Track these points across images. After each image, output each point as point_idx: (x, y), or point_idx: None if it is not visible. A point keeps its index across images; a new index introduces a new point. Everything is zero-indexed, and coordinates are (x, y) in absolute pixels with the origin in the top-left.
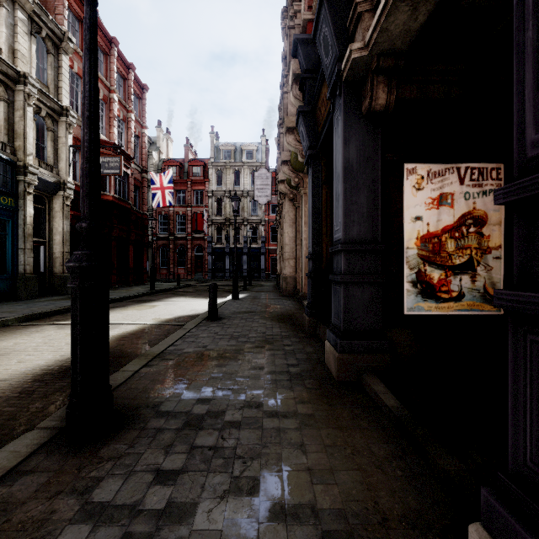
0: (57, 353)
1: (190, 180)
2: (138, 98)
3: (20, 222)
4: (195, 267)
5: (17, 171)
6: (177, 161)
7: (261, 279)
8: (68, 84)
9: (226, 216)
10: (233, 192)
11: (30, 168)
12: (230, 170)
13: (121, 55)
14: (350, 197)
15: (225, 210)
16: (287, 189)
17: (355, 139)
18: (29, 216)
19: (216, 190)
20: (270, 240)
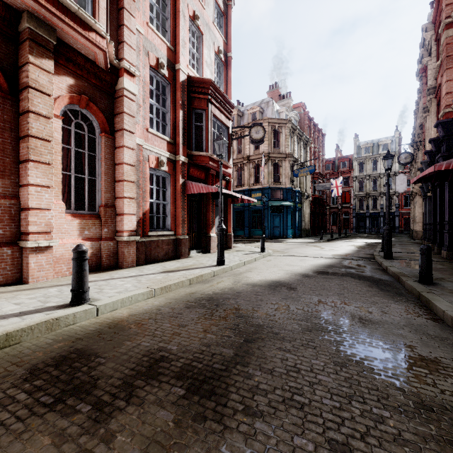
0: (358, 244)
1: (340, 171)
2: (321, 142)
3: (302, 212)
4: (343, 225)
5: (301, 195)
6: (330, 160)
7: (395, 233)
8: (308, 157)
9: (366, 192)
10: (372, 175)
11: (305, 193)
12: (369, 161)
13: (318, 128)
14: (429, 216)
15: (365, 187)
16: (417, 191)
17: (430, 206)
18: (304, 209)
19: (359, 175)
20: (403, 206)
